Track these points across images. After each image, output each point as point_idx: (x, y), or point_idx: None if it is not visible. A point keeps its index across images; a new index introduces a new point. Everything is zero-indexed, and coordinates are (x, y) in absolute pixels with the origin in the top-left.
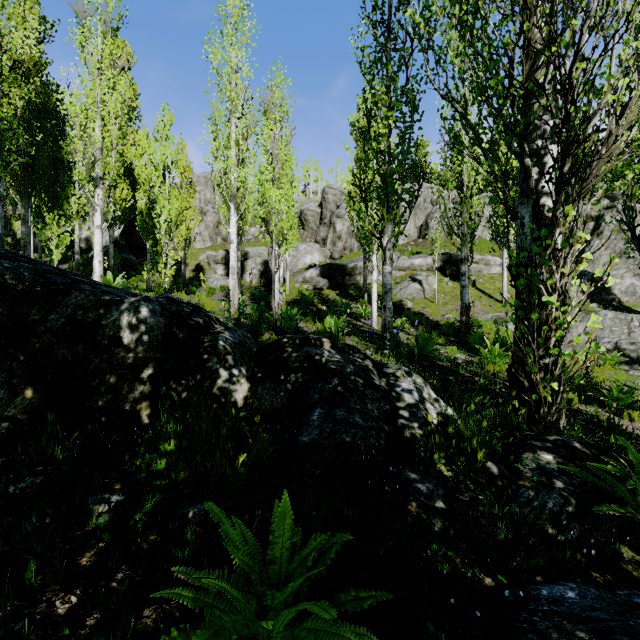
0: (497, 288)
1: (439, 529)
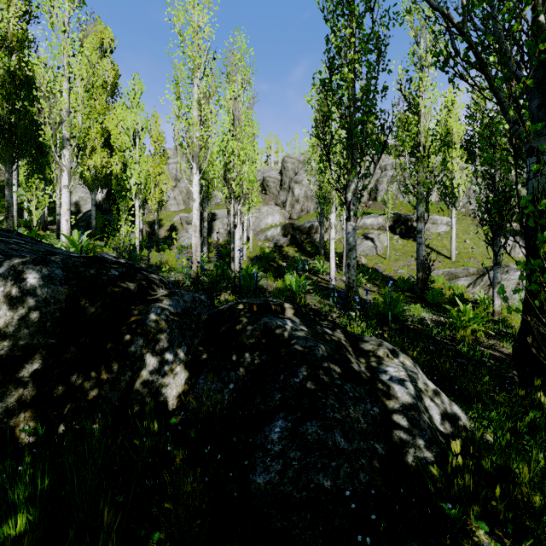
0: (445, 245)
1: None
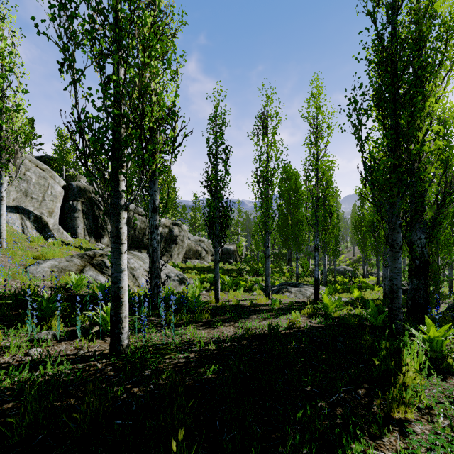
0: None
1: None
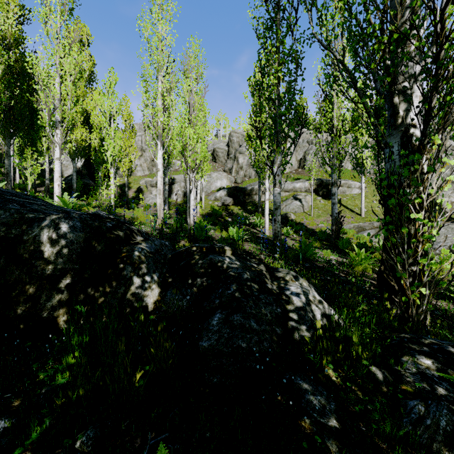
0: (357, 204)
1: (334, 453)
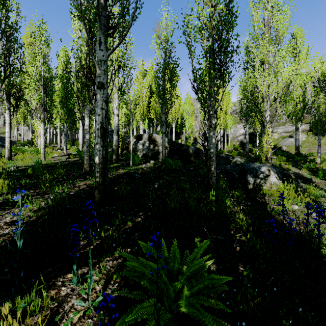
0: None
1: None
